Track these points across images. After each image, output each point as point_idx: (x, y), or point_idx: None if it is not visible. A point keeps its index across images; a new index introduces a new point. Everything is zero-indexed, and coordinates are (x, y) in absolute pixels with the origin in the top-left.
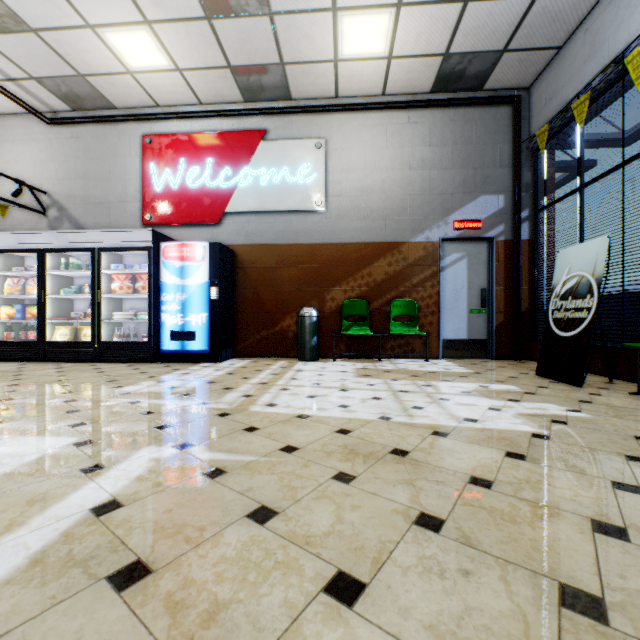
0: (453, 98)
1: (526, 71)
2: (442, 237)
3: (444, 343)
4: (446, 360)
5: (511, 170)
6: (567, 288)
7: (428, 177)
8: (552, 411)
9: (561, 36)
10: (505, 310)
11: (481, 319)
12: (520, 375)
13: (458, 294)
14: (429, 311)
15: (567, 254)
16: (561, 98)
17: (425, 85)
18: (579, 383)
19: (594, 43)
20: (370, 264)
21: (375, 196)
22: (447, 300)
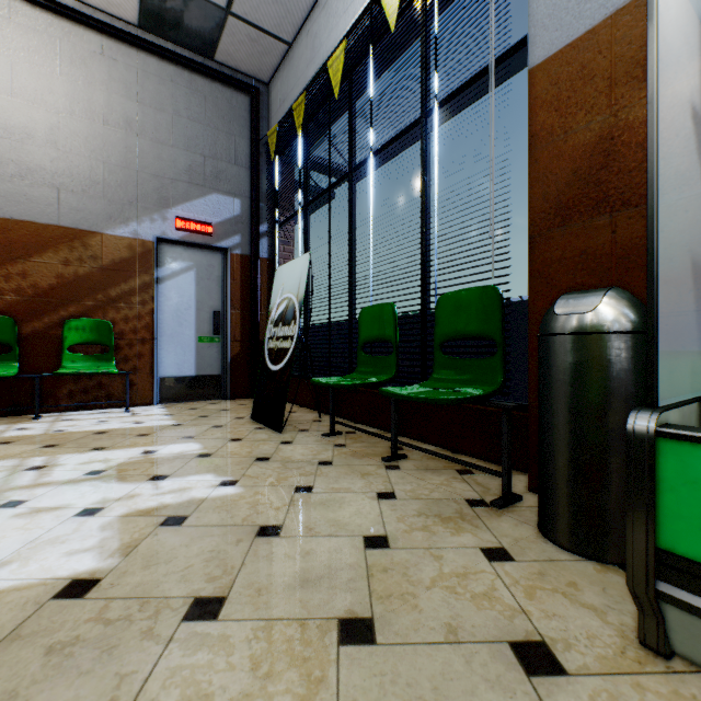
0: (174, 51)
1: (261, 58)
2: (158, 236)
3: (163, 382)
4: (162, 406)
5: (249, 173)
6: (280, 312)
7: (136, 146)
8: (194, 492)
9: (289, 28)
10: (242, 339)
11: (214, 349)
12: (232, 421)
13: (183, 316)
14: (138, 338)
15: (282, 273)
16: (291, 102)
17: (127, 8)
18: (280, 428)
19: (314, 47)
20: (26, 257)
21: (37, 147)
22: (167, 323)
